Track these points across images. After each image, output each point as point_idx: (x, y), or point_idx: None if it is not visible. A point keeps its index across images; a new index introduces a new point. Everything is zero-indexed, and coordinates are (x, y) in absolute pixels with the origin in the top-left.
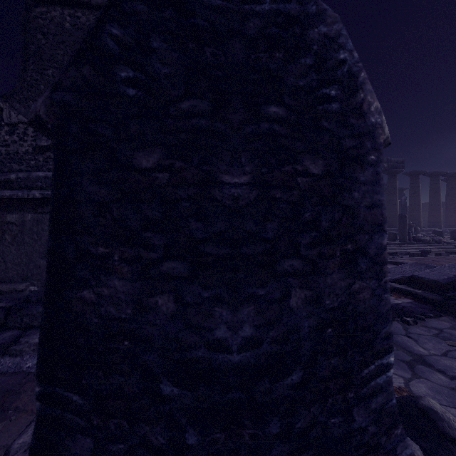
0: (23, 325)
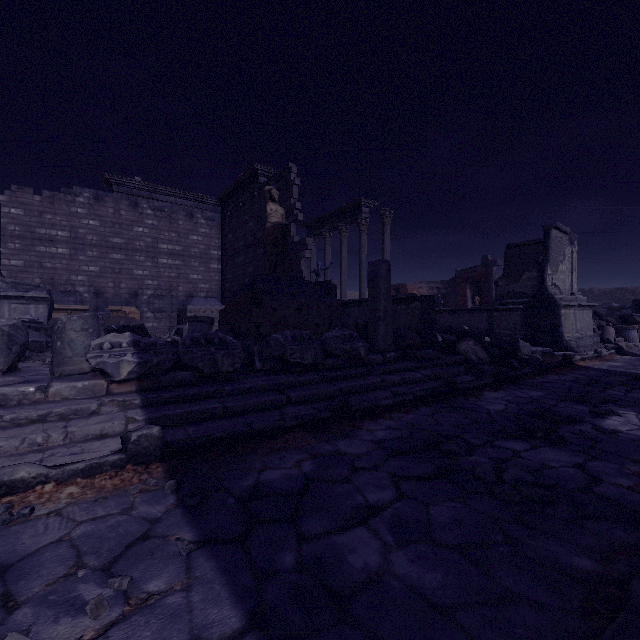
0: None
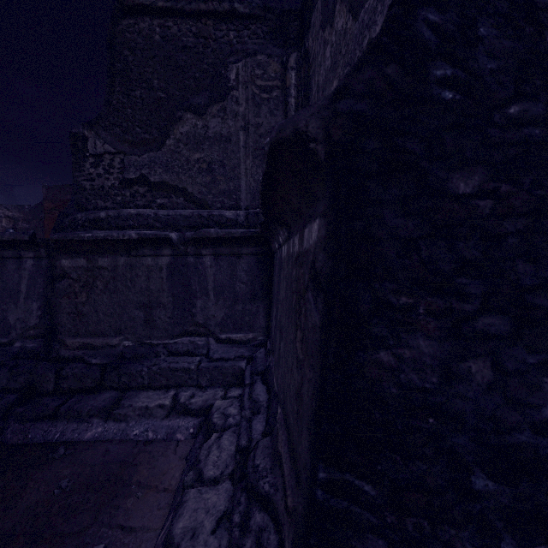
0: (120, 386)
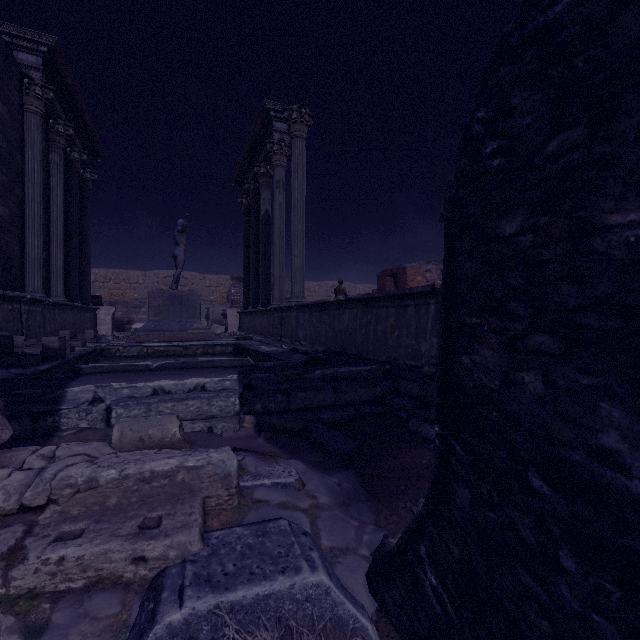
0: None
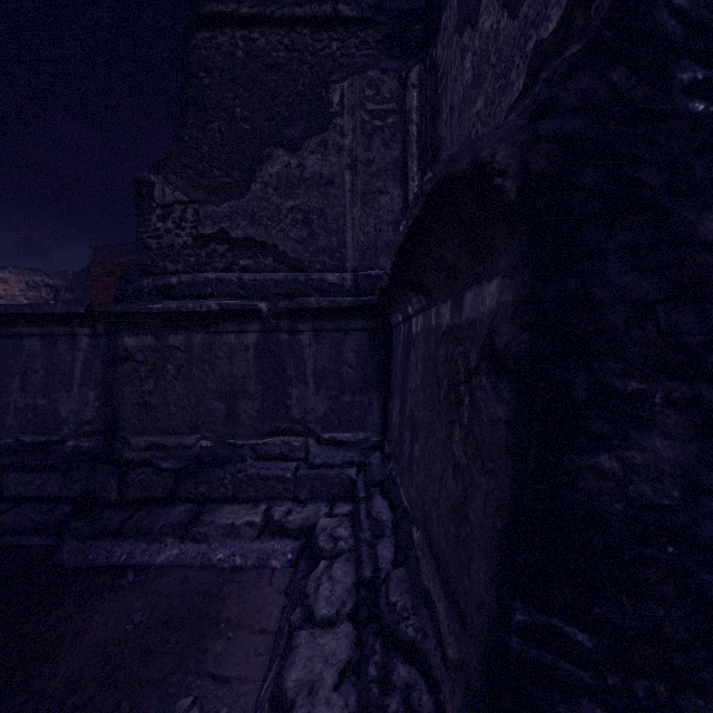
0: (198, 497)
